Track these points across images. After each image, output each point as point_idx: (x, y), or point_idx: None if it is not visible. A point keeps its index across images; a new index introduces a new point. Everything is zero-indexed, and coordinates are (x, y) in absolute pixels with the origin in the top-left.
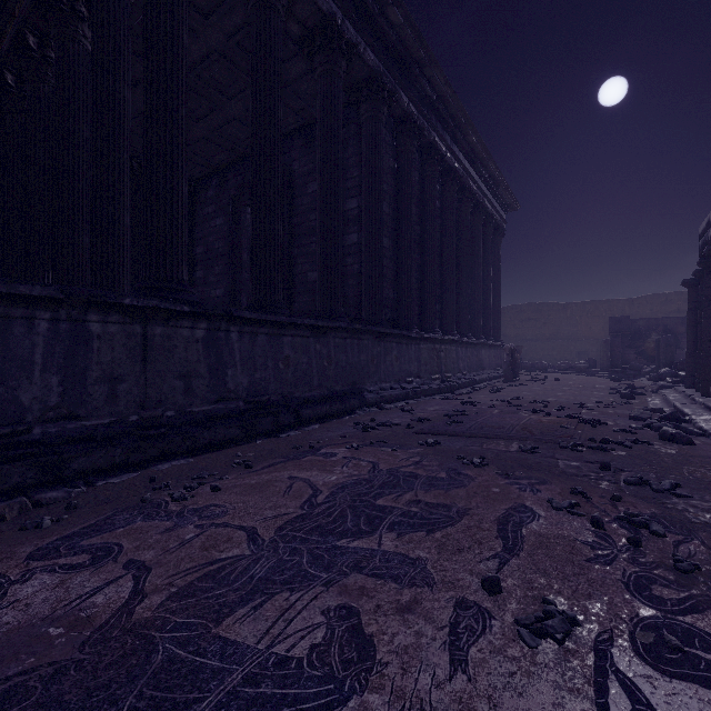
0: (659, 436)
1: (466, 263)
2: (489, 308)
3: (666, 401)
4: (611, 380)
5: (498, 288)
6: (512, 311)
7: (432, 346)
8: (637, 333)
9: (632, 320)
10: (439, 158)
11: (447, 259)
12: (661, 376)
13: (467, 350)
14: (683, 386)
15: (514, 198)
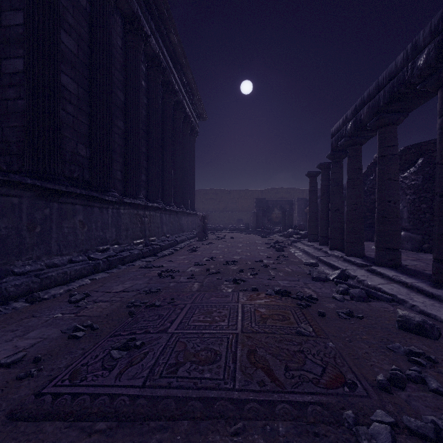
0: (399, 324)
1: (169, 145)
2: (187, 185)
3: (305, 253)
4: (262, 237)
5: (193, 172)
6: (201, 193)
7: (135, 211)
8: (268, 208)
9: (266, 201)
10: (143, 34)
11: (152, 136)
12: (291, 234)
13: (170, 216)
14: (304, 240)
15: (204, 110)
